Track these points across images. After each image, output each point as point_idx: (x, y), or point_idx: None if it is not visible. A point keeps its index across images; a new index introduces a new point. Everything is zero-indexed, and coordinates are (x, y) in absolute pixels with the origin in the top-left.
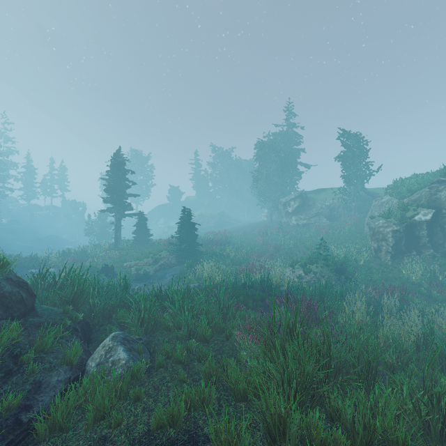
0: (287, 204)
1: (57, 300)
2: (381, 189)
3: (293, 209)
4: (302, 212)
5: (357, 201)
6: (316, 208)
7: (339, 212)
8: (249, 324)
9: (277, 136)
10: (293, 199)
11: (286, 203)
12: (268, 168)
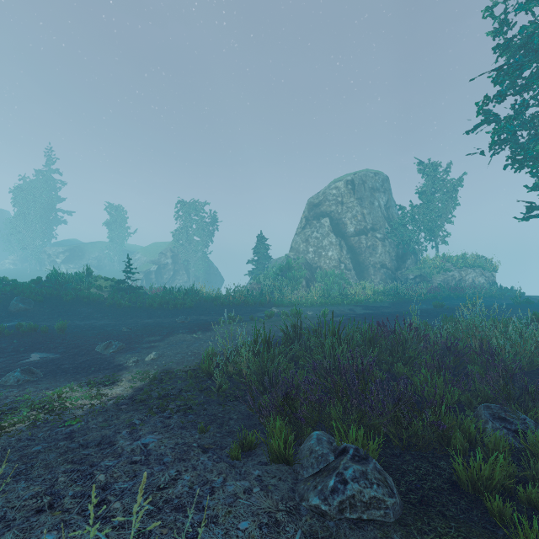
0: (55, 254)
1: None
2: (135, 246)
3: (63, 259)
4: (72, 262)
5: (119, 255)
6: (85, 259)
7: (105, 263)
8: None
9: (34, 179)
10: (62, 250)
11: (54, 253)
12: (27, 214)
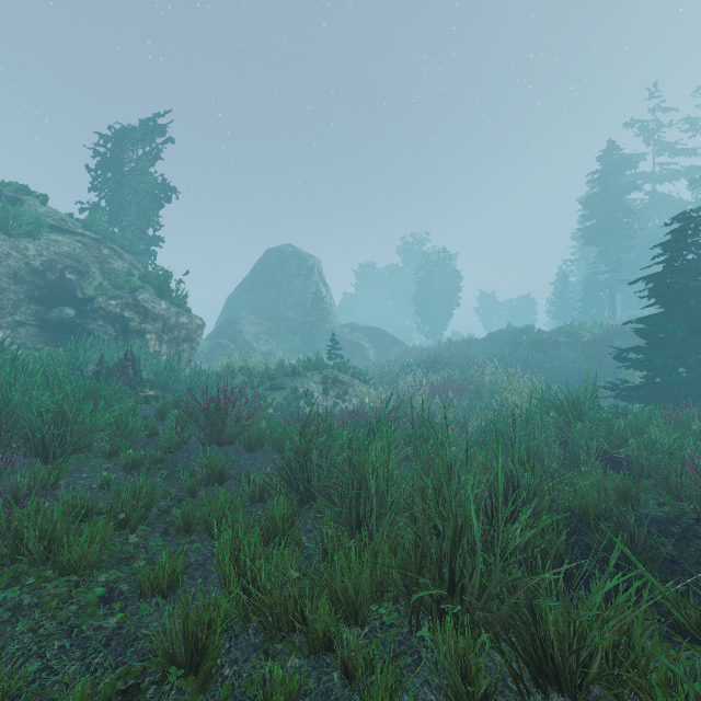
0: None
1: (556, 360)
2: None
3: None
4: None
5: None
6: None
7: None
8: (457, 355)
9: None
10: None
11: None
12: None
